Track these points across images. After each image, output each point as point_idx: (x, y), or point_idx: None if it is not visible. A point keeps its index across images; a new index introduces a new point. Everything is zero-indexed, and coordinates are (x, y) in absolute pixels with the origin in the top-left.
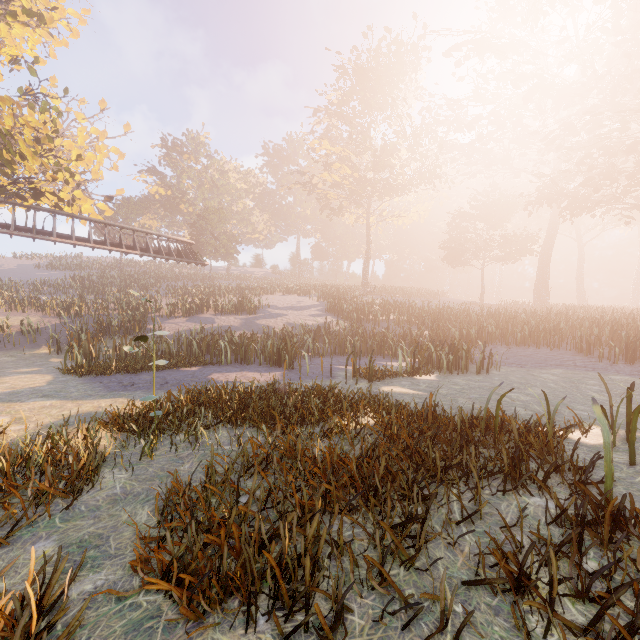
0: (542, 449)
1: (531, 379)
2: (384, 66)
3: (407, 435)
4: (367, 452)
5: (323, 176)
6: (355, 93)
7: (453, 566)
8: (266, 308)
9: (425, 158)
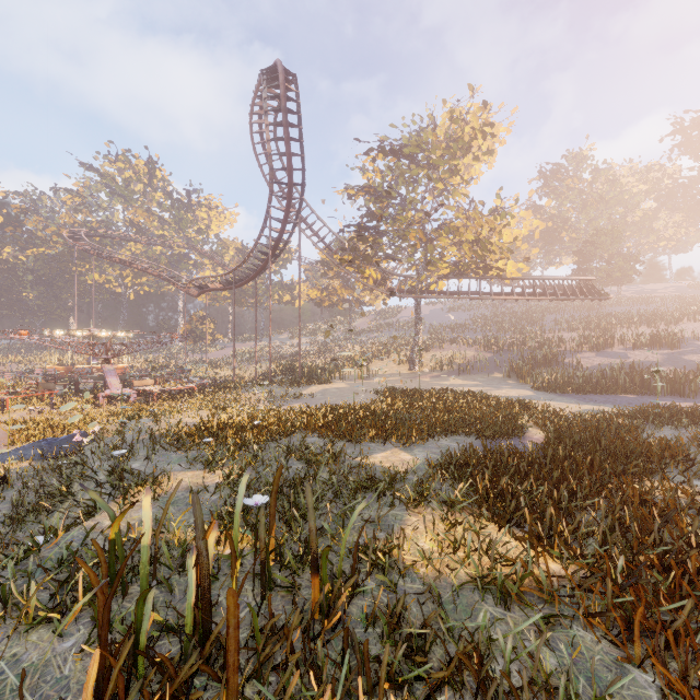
0: None
1: None
2: None
3: None
4: None
5: None
6: None
7: None
8: (693, 341)
9: None
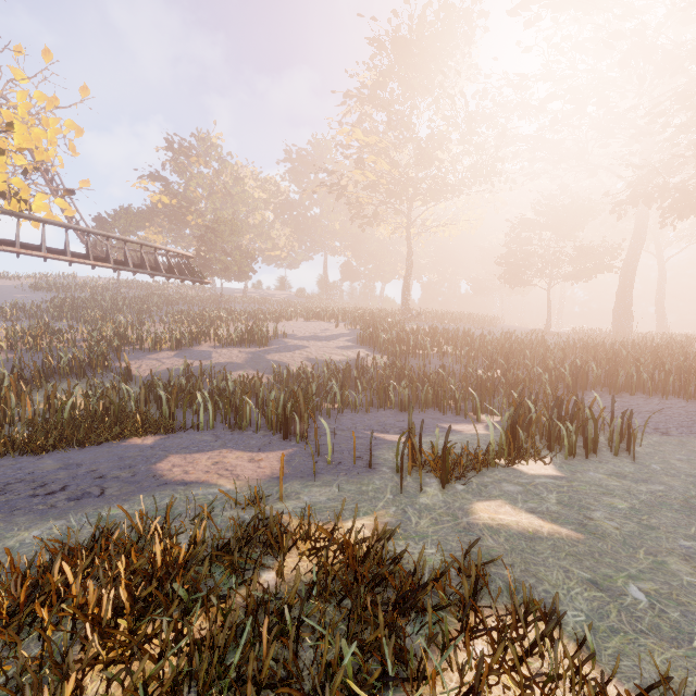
0: None
1: None
2: (430, 37)
3: None
4: None
5: (354, 173)
6: (394, 72)
7: None
8: (282, 338)
9: (482, 150)
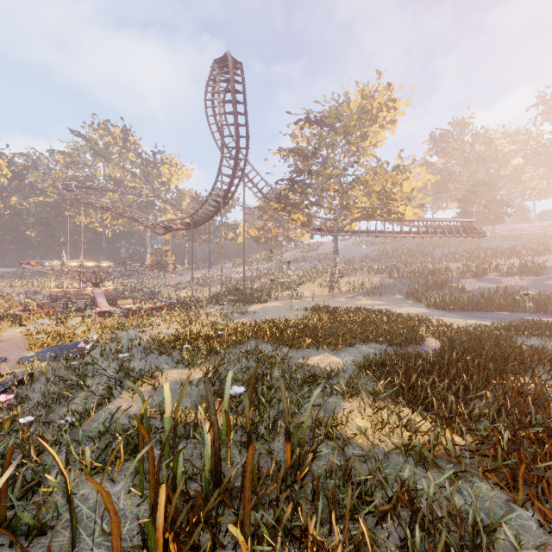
0: None
1: None
2: None
3: None
4: None
5: None
6: None
7: None
8: None
9: None
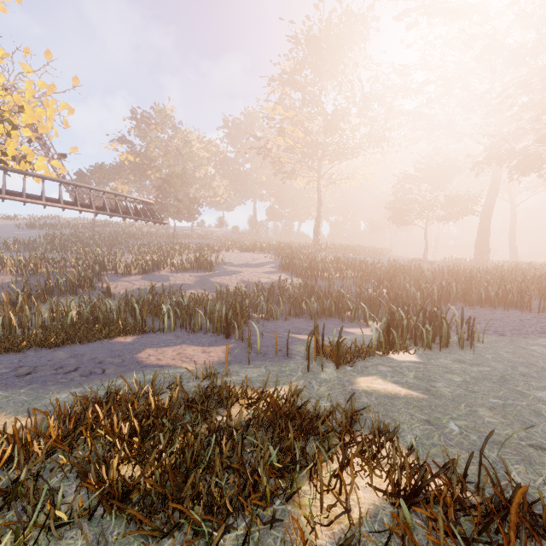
0: None
1: (527, 355)
2: (335, 36)
3: None
4: None
5: (277, 139)
6: (307, 62)
7: None
8: (222, 265)
9: (374, 122)
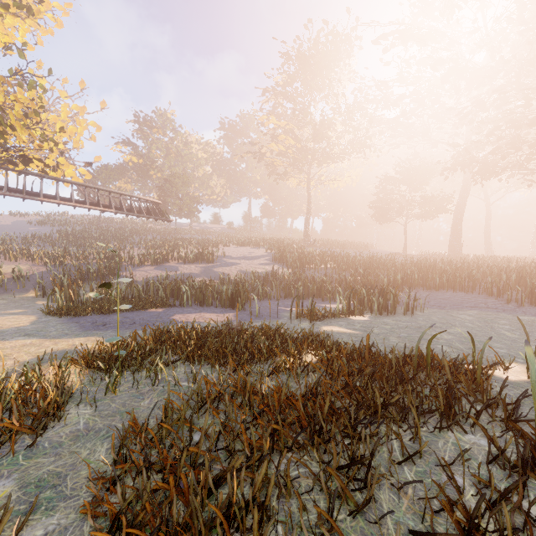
0: (471, 386)
1: (451, 319)
2: (322, 53)
3: (347, 373)
4: (311, 390)
5: (271, 146)
6: (298, 76)
7: (398, 510)
8: (222, 258)
9: (357, 131)
